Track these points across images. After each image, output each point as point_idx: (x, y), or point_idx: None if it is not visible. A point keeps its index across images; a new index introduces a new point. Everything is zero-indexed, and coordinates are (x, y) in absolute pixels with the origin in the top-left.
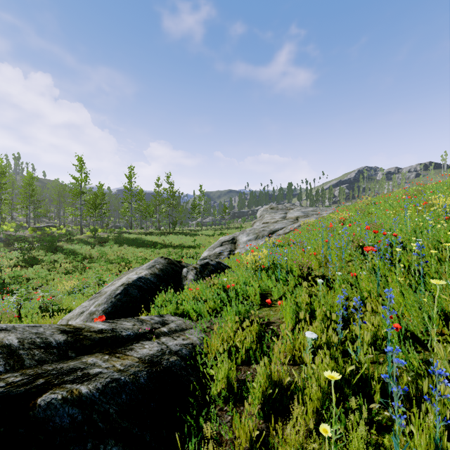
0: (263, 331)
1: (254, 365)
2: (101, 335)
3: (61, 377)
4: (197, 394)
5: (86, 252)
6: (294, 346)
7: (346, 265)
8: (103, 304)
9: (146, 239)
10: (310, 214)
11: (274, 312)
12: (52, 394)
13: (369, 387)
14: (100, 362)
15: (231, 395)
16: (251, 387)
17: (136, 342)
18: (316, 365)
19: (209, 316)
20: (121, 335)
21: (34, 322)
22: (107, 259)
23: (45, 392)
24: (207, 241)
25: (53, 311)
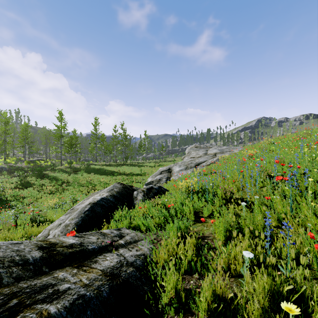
0: (200, 244)
1: (195, 275)
2: (71, 250)
3: (33, 296)
4: (151, 303)
5: (64, 178)
6: (229, 260)
7: (259, 190)
8: (75, 218)
9: (107, 169)
10: (224, 151)
11: (206, 227)
12: (22, 317)
13: (305, 305)
14: (69, 276)
15: (179, 304)
16: (197, 299)
17: (99, 254)
18: (256, 284)
19: (155, 229)
20: (88, 248)
21: (25, 230)
22: (79, 183)
23: (16, 316)
24: (150, 170)
25: (40, 221)
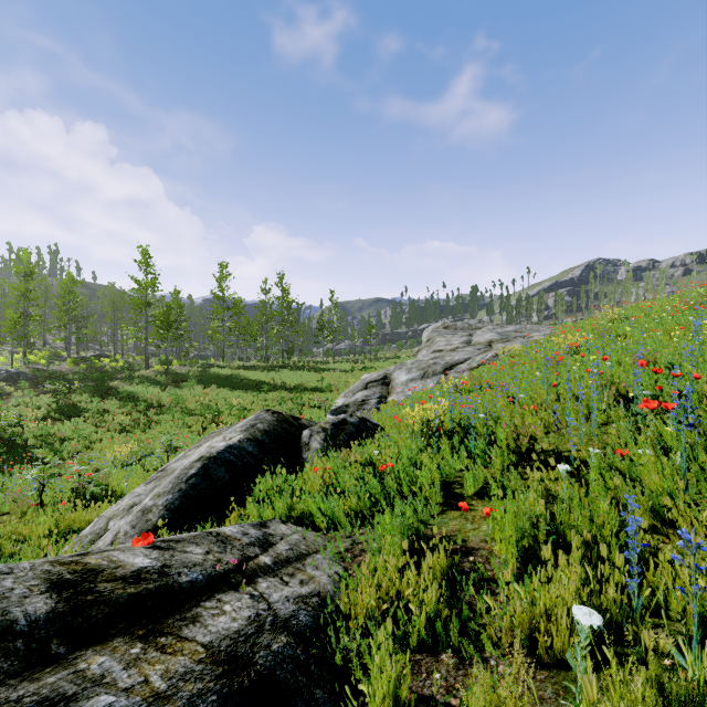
0: (456, 569)
1: (446, 657)
2: (134, 589)
3: None
4: None
5: (152, 396)
6: (533, 620)
7: (598, 431)
8: (166, 493)
9: (246, 376)
10: (511, 337)
11: (472, 524)
12: None
13: None
14: (117, 669)
15: None
16: None
17: (206, 596)
18: (613, 706)
19: (349, 525)
20: (179, 582)
21: (56, 518)
22: (185, 409)
23: None
24: (343, 380)
25: (95, 495)
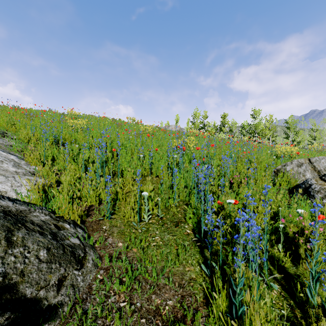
0: None
1: None
2: None
3: None
4: None
5: None
6: None
7: None
8: None
9: None
10: None
11: None
12: None
13: None
14: None
15: None
16: None
17: None
18: None
19: None
20: None
21: None
22: None
23: None
24: None
25: None
